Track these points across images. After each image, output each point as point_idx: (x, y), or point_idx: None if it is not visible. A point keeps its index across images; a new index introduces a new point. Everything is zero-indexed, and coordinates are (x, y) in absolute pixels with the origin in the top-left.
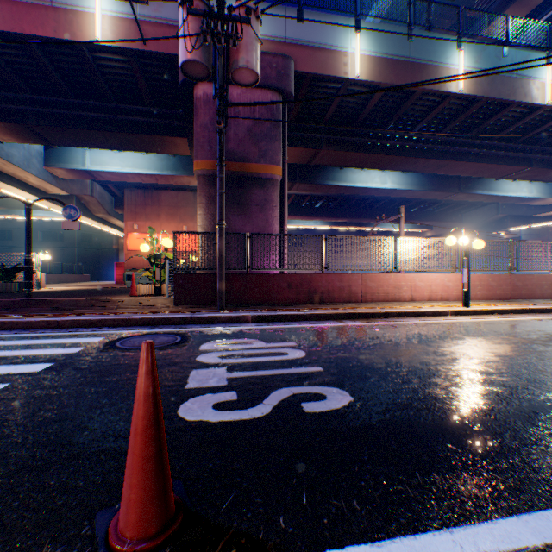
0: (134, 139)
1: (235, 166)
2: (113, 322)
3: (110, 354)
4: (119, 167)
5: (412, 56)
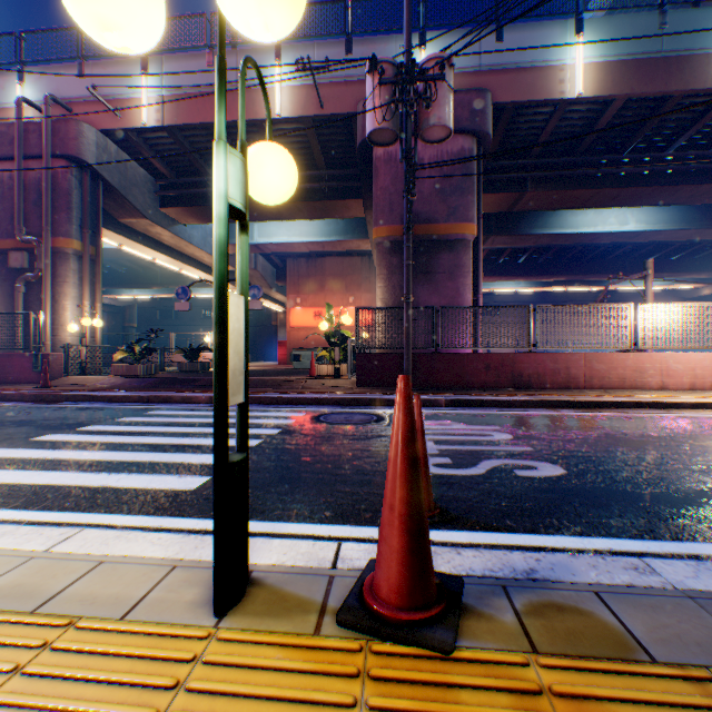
0: (304, 207)
1: (419, 229)
2: (306, 400)
3: (322, 426)
4: (285, 237)
5: (666, 48)
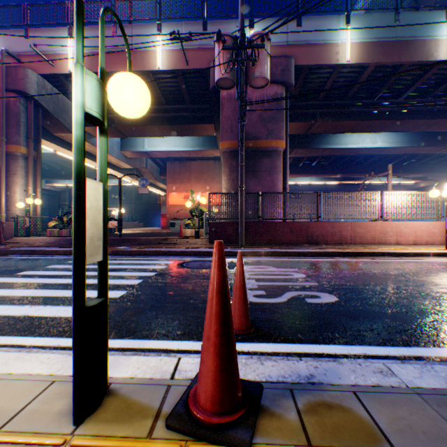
0: (177, 128)
1: (249, 143)
2: (175, 252)
3: (184, 270)
4: (165, 148)
5: (399, 35)
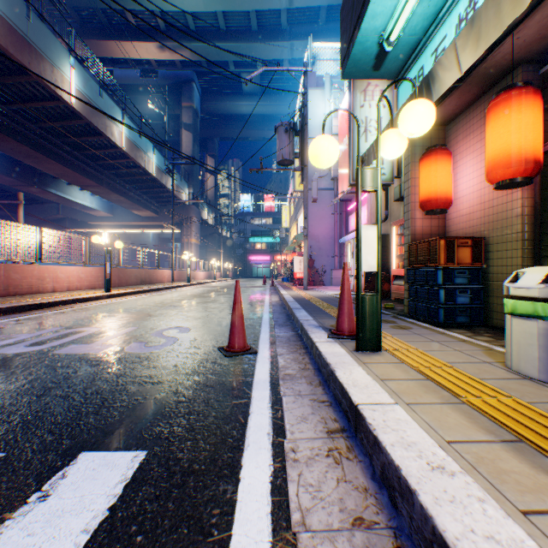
0: None
1: None
2: None
3: None
4: None
5: (32, 38)
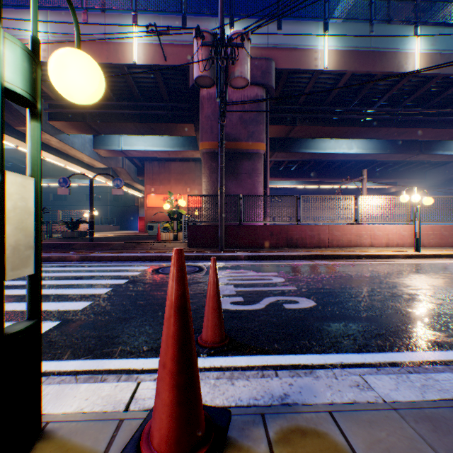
0: (155, 127)
1: (230, 144)
2: (151, 257)
3: (159, 276)
4: (143, 147)
5: (373, 46)
